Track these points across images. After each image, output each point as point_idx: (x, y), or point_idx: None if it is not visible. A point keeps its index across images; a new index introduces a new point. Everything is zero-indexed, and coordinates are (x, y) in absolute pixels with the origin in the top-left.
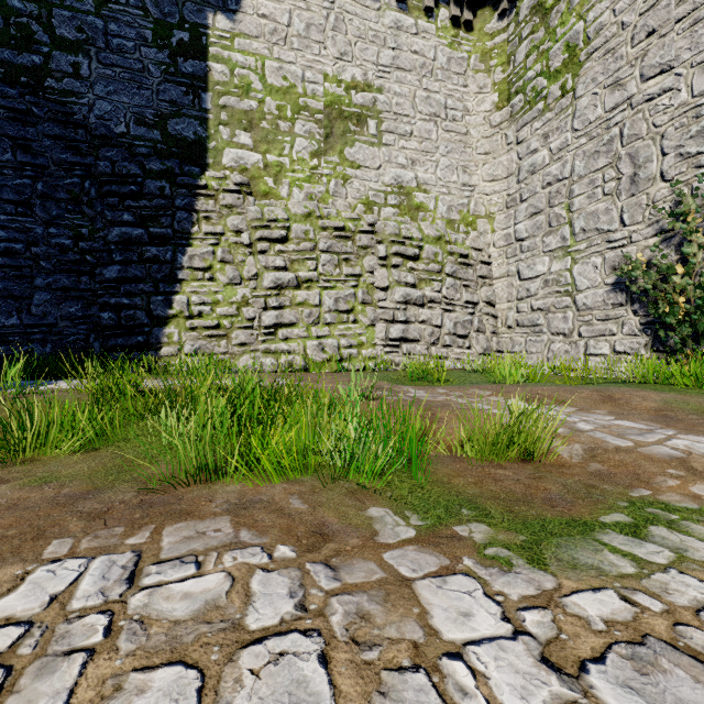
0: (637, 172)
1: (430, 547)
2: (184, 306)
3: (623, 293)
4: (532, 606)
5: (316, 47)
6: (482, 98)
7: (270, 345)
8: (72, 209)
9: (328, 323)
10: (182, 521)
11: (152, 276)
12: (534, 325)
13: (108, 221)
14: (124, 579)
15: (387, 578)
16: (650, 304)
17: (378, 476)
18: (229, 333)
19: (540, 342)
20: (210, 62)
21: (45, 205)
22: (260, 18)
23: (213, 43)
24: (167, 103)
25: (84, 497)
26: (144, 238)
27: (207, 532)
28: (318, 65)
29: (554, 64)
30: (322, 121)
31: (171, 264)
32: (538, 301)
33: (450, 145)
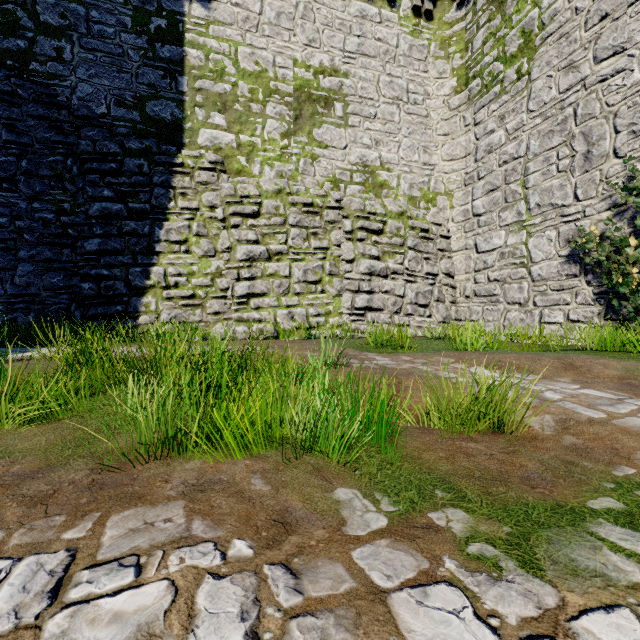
0: (590, 149)
1: (405, 541)
2: (161, 277)
3: (576, 264)
4: (536, 635)
5: (286, 34)
6: (441, 83)
7: (242, 314)
8: (54, 185)
9: (297, 293)
10: (130, 508)
11: (130, 249)
12: (490, 295)
13: (89, 197)
14: (48, 590)
15: (358, 588)
16: (604, 274)
17: (346, 451)
18: (203, 303)
19: (497, 311)
20: (186, 47)
21: (29, 181)
22: (233, 6)
23: (189, 30)
24: (146, 86)
25: (32, 477)
26: (123, 212)
27: (156, 523)
28: (288, 51)
29: (510, 49)
30: (292, 104)
31: (148, 237)
32: (495, 273)
33: (411, 127)
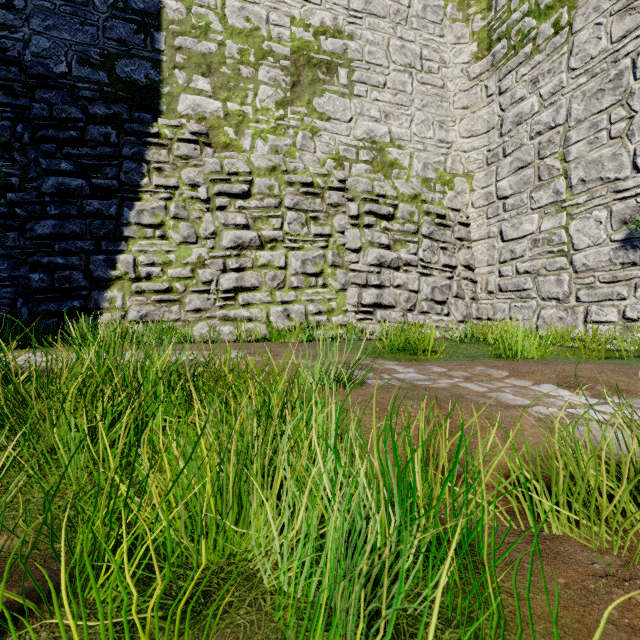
0: None
1: None
2: (129, 266)
3: (636, 250)
4: None
5: None
6: (459, 49)
7: (228, 312)
8: None
9: (294, 288)
10: None
11: (93, 233)
12: (519, 289)
13: (43, 170)
14: None
15: None
16: None
17: None
18: (182, 298)
19: (528, 308)
20: None
21: None
22: None
23: None
24: (115, 42)
25: None
26: (85, 189)
27: None
28: (284, 7)
29: None
30: (289, 68)
31: (115, 220)
32: (525, 264)
33: (426, 99)
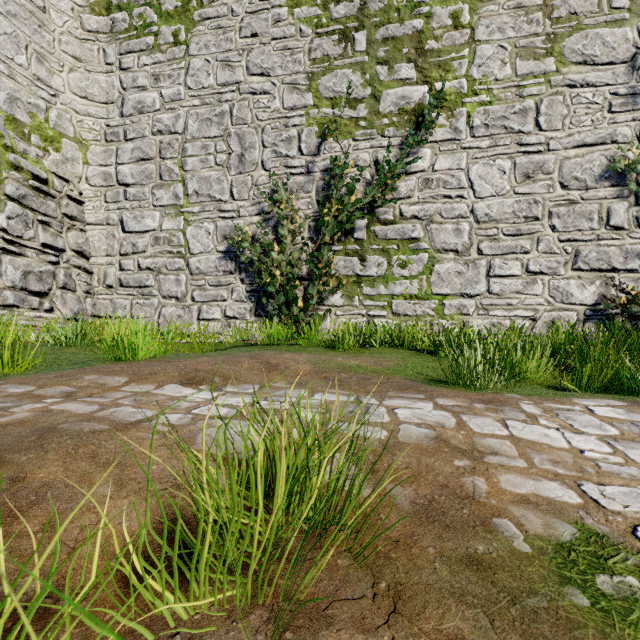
0: (244, 153)
1: None
2: None
3: (233, 261)
4: None
5: None
6: None
7: None
8: None
9: None
10: None
11: None
12: (142, 286)
13: None
14: None
15: None
16: (256, 274)
17: None
18: None
19: (150, 306)
20: None
21: None
22: None
23: None
24: None
25: None
26: None
27: None
28: None
29: (167, 4)
30: None
31: None
32: (147, 260)
33: (14, 6)
